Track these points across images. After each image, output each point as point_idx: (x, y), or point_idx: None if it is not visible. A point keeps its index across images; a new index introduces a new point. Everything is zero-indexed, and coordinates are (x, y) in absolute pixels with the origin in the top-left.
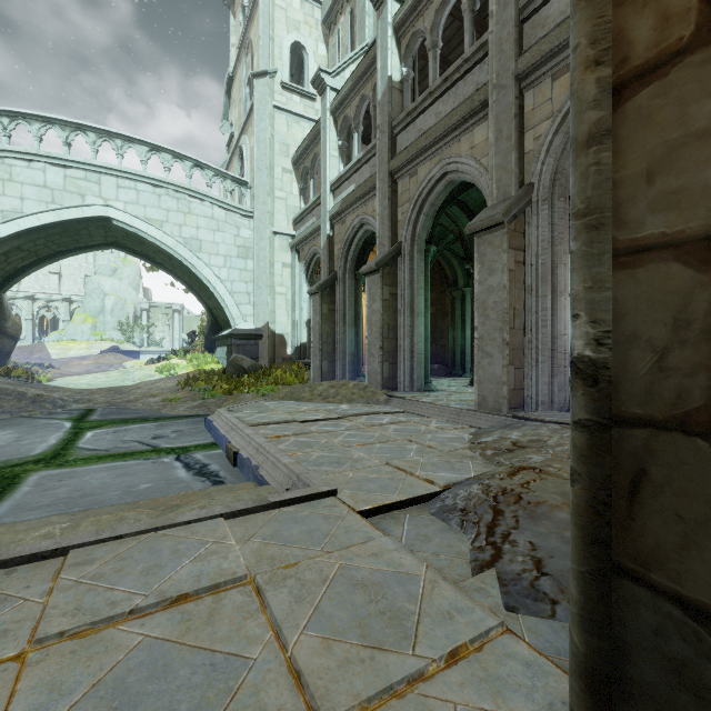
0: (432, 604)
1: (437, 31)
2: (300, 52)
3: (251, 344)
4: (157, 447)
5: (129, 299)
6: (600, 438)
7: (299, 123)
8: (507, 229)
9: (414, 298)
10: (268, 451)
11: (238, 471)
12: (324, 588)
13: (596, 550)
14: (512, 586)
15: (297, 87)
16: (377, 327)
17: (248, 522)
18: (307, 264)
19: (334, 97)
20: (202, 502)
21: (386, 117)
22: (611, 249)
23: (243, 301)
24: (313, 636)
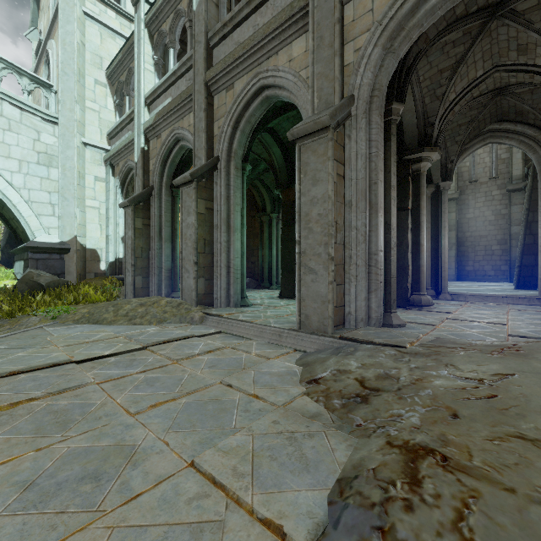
0: None
1: None
2: None
3: (55, 259)
4: None
5: None
6: None
7: (114, 39)
8: (332, 135)
9: (231, 214)
10: None
11: None
12: None
13: None
14: None
15: (112, 1)
16: (192, 241)
17: None
18: (122, 180)
19: (149, 9)
20: None
21: (201, 26)
22: None
23: (45, 212)
24: None
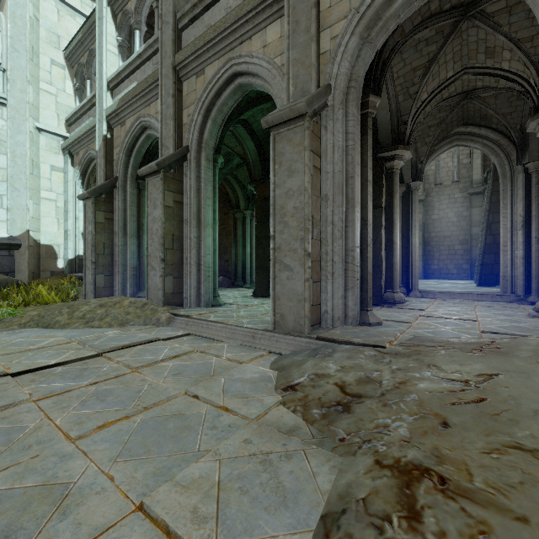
0: None
1: None
2: None
3: (2, 256)
4: None
5: None
6: None
7: (74, 18)
8: (309, 124)
9: (202, 208)
10: None
11: None
12: None
13: None
14: None
15: None
16: (158, 236)
17: None
18: (82, 170)
19: None
20: None
21: (169, 6)
22: None
23: None
24: None
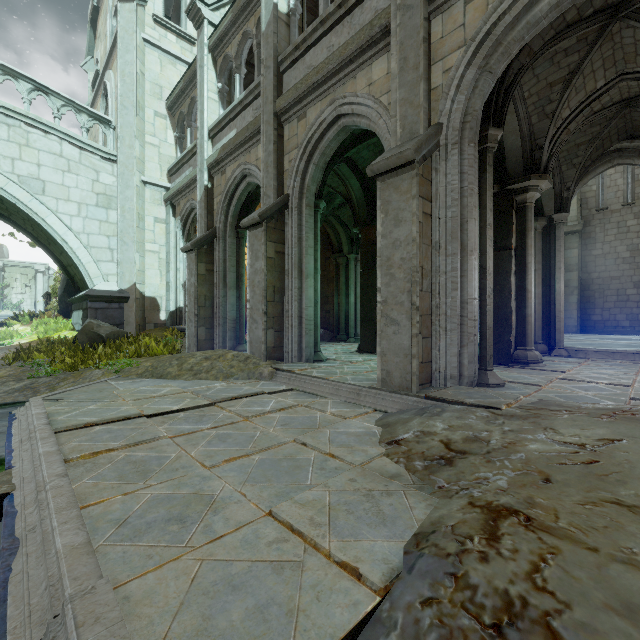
0: None
1: None
2: None
3: (114, 308)
4: None
5: None
6: None
7: (175, 65)
8: (417, 170)
9: (303, 257)
10: (47, 504)
11: None
12: None
13: None
14: None
15: (172, 24)
16: (260, 288)
17: None
18: (183, 220)
19: (213, 31)
20: None
21: (270, 50)
22: None
23: (104, 258)
24: None
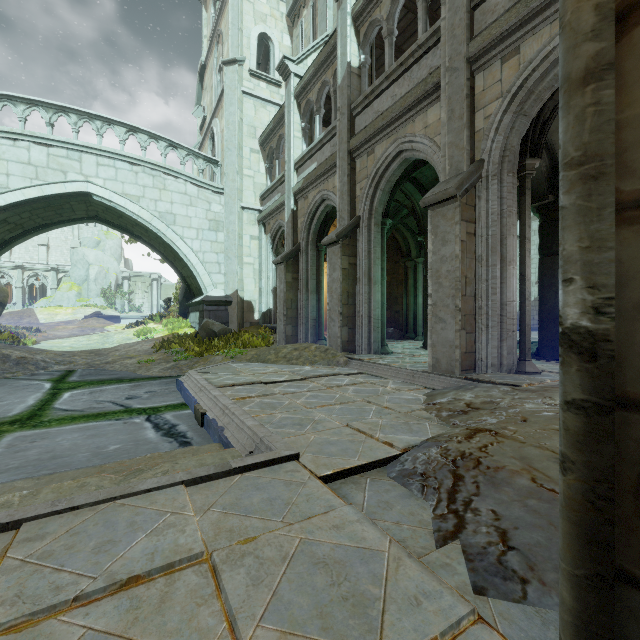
0: (398, 587)
1: (392, 20)
2: (266, 43)
3: (221, 310)
4: (129, 407)
5: (111, 269)
6: (600, 422)
7: (265, 108)
8: (459, 202)
9: (372, 267)
10: (233, 413)
11: (205, 432)
12: (284, 567)
13: (594, 552)
14: (479, 561)
15: (263, 74)
16: (337, 294)
17: (209, 489)
18: (272, 237)
19: (298, 82)
20: (166, 467)
21: (345, 100)
22: (614, 202)
23: (214, 270)
24: (270, 629)
